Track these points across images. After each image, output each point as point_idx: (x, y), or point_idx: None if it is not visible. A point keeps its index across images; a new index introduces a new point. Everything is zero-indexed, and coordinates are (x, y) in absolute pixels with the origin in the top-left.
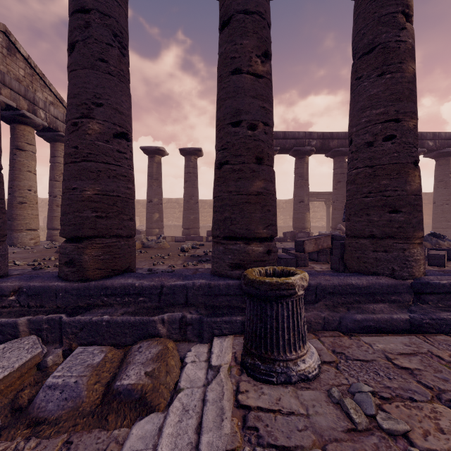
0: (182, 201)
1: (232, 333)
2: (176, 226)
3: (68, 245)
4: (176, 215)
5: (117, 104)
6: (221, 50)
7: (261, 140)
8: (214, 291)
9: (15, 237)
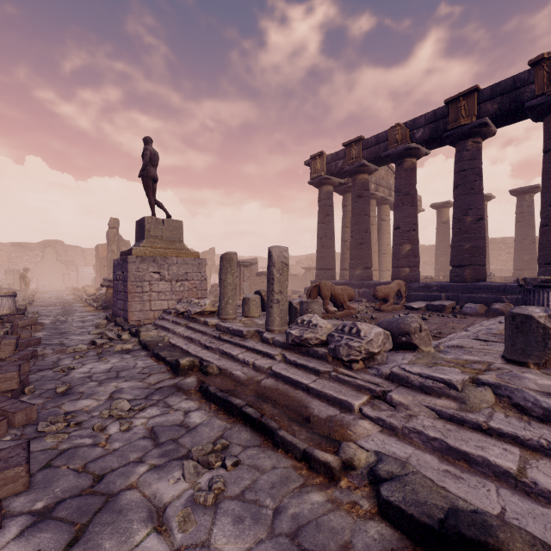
0: (511, 240)
1: None
2: (502, 270)
3: (456, 269)
4: (502, 258)
5: (478, 206)
6: (543, 166)
7: None
8: None
9: (381, 275)
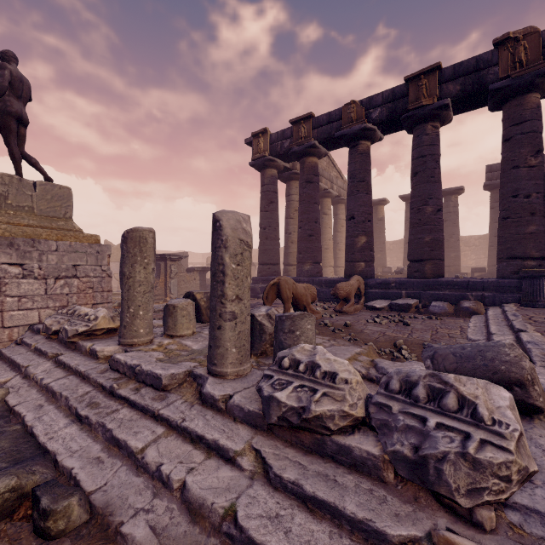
0: None
1: (513, 302)
2: None
3: (415, 263)
4: None
5: (438, 196)
6: (504, 155)
7: (533, 203)
8: (501, 284)
9: (323, 271)
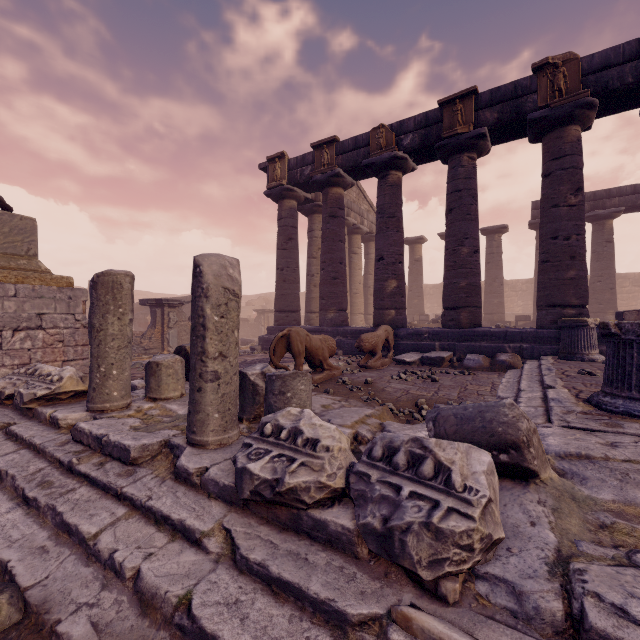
0: None
1: (552, 355)
2: None
3: (450, 311)
4: None
5: (475, 235)
6: (543, 192)
7: (573, 246)
8: (540, 335)
9: (352, 319)
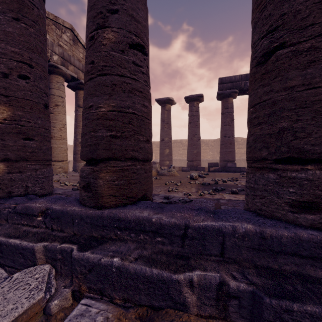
0: (185, 141)
1: None
2: (180, 160)
3: (86, 168)
4: (180, 152)
5: (132, 10)
6: None
7: None
8: (270, 244)
9: (77, 166)
